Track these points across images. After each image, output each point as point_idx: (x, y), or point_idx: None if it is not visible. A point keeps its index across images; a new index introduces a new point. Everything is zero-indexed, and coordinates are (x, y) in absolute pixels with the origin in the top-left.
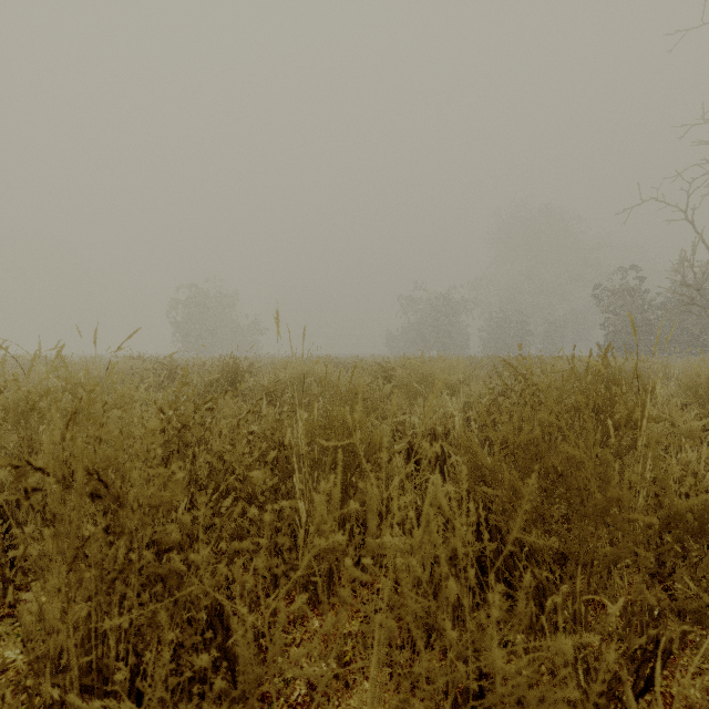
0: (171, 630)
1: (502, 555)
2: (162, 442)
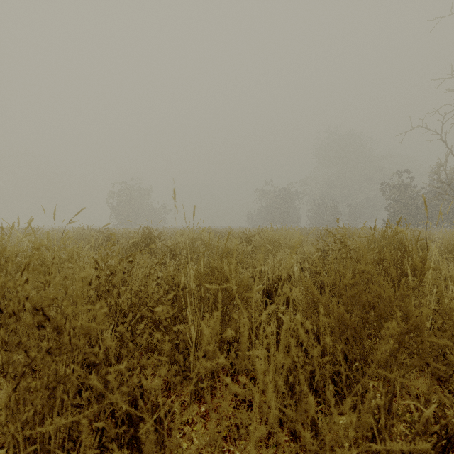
0: (90, 435)
1: (359, 384)
2: (96, 285)
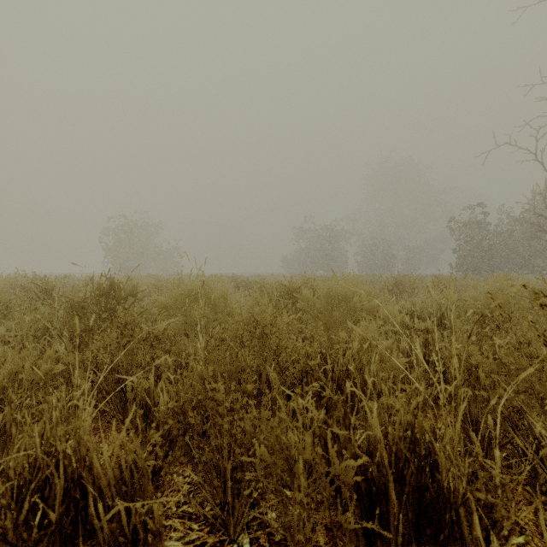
0: None
1: None
2: None
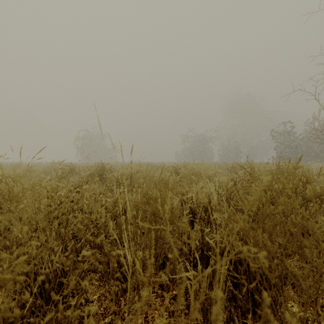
0: None
1: None
2: (46, 213)
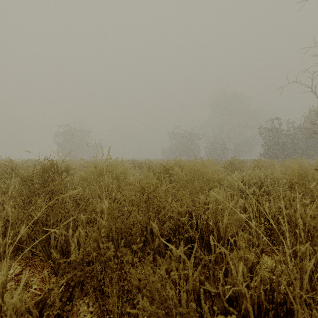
0: None
1: None
2: None
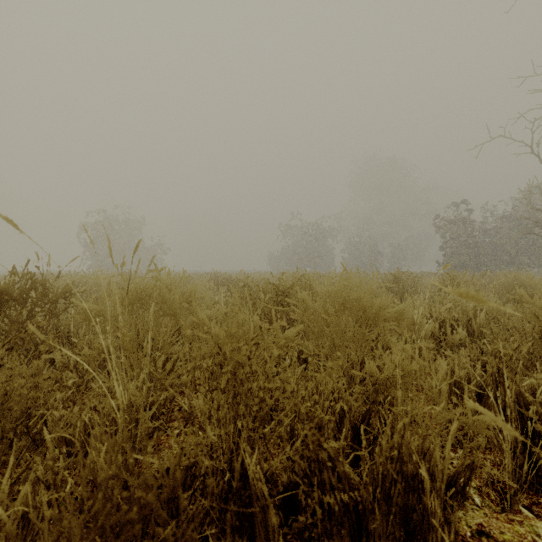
0: None
1: None
2: None
